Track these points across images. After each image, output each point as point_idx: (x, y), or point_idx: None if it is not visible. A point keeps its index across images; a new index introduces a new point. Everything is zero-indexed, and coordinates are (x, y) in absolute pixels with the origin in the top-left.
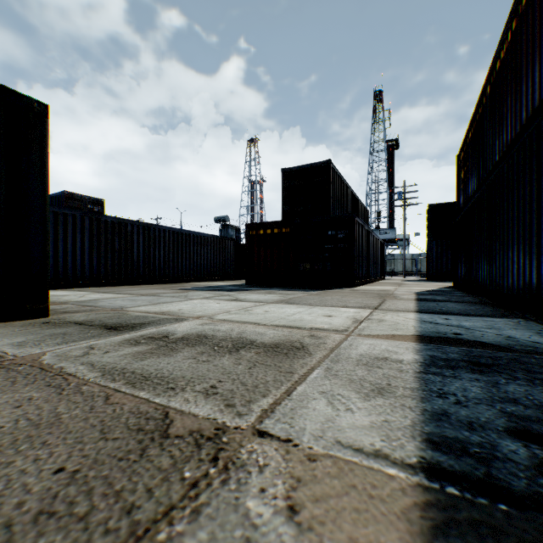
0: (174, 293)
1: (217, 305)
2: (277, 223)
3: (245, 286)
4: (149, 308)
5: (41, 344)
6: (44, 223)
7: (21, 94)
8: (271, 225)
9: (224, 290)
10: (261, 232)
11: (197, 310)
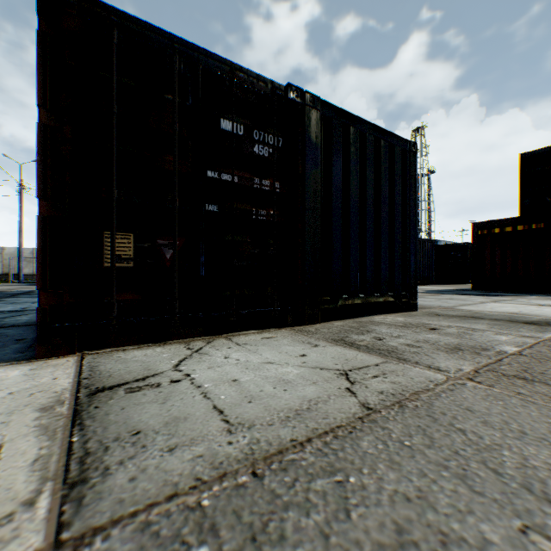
0: (433, 296)
1: (544, 309)
2: (520, 219)
3: (479, 291)
4: (476, 308)
5: (520, 331)
6: (415, 237)
7: (406, 140)
8: (511, 221)
9: (475, 295)
10: (495, 230)
11: (547, 313)
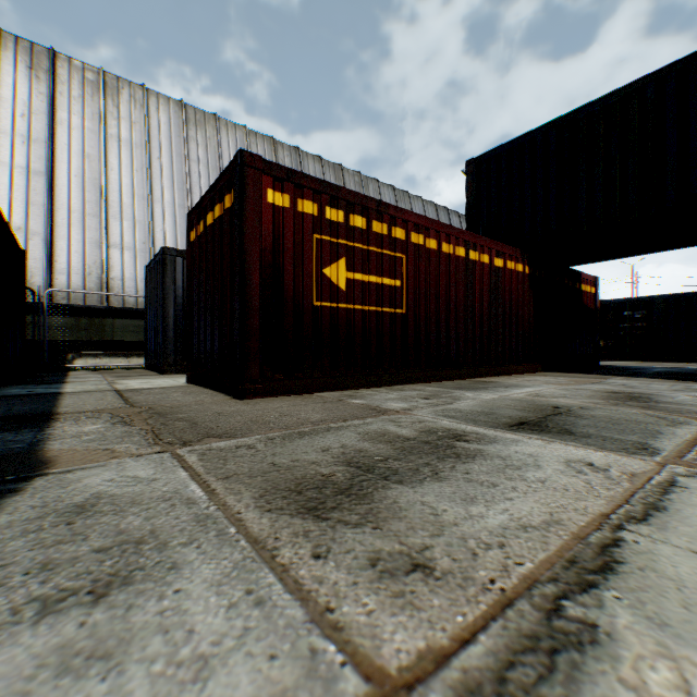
0: None
1: None
2: None
3: None
4: None
5: None
6: None
7: None
8: None
9: None
10: None
11: None
